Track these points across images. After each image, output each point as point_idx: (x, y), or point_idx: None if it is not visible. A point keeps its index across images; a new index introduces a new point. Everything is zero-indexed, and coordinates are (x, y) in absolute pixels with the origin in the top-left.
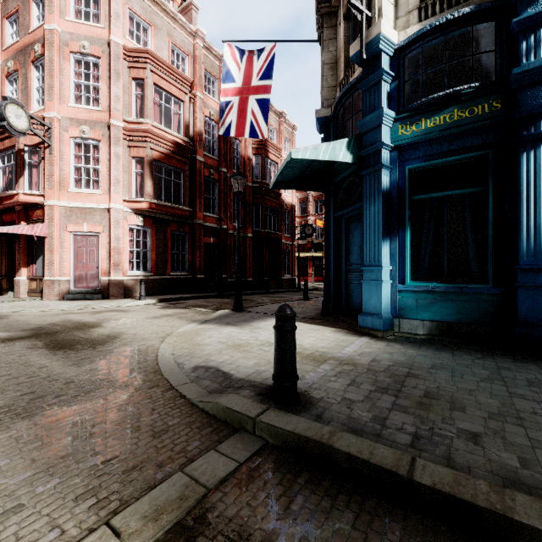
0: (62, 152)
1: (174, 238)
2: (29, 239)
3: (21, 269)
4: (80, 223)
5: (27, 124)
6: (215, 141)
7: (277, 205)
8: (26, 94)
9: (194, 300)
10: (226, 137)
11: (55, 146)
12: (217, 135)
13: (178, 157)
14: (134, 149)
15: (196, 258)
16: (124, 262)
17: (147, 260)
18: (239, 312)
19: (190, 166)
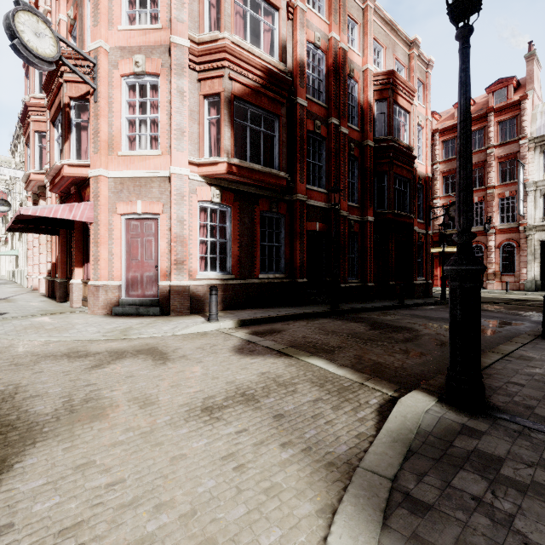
0: (110, 98)
1: (265, 223)
2: (83, 229)
3: (75, 270)
4: (133, 201)
5: (54, 50)
6: (322, 81)
7: (409, 174)
8: (81, 39)
9: (296, 322)
10: (338, 73)
11: (100, 90)
12: (324, 70)
13: (270, 93)
14: (205, 83)
15: (295, 253)
16: (193, 258)
17: (226, 255)
18: (496, 431)
19: (287, 112)
